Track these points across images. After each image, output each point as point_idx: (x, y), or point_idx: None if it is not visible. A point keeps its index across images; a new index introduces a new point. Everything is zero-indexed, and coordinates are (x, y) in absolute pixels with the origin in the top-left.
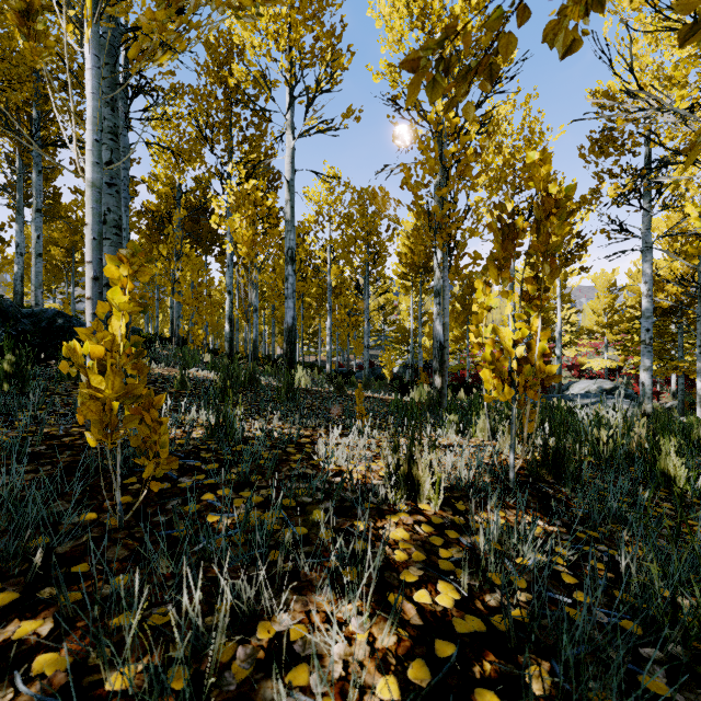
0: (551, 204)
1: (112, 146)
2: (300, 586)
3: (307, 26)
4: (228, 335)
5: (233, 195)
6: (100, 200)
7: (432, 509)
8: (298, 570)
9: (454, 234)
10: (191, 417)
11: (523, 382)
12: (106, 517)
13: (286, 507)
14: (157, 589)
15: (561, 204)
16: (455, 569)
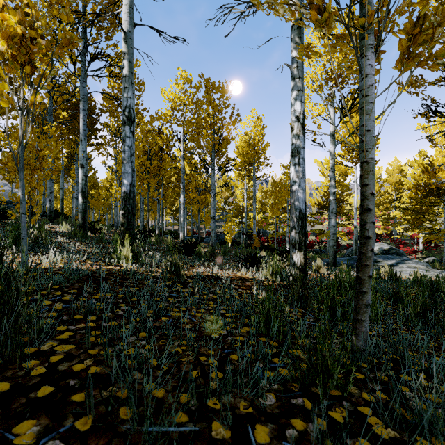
0: None
1: None
2: None
3: None
4: (81, 206)
5: None
6: None
7: None
8: None
9: None
10: None
11: None
12: None
13: None
14: None
15: None
16: None
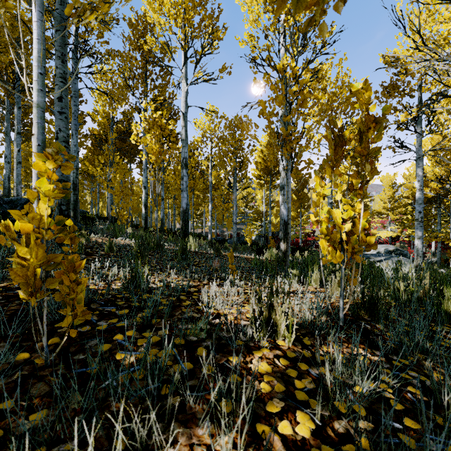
0: (371, 120)
1: (62, 86)
2: (186, 419)
3: (195, 10)
4: (144, 215)
5: (146, 121)
6: (43, 117)
7: (286, 345)
8: (185, 402)
9: (294, 147)
10: (113, 273)
11: (350, 249)
12: (37, 356)
13: (177, 345)
14: (65, 428)
15: (379, 119)
16: (308, 399)
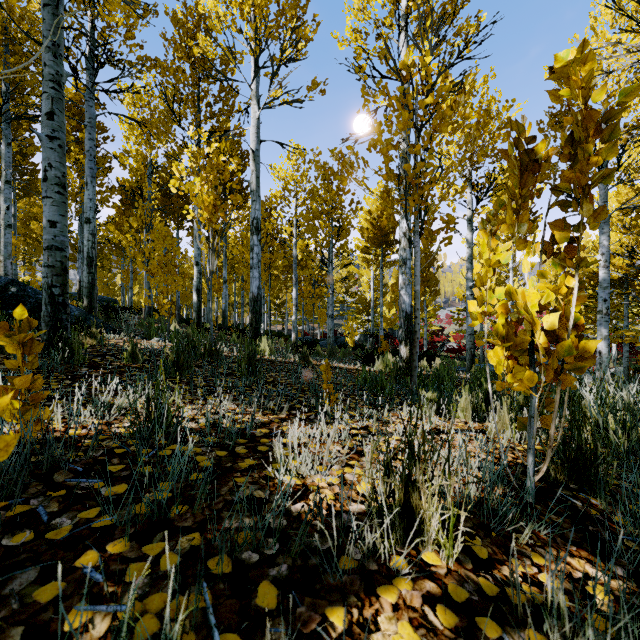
0: (596, 117)
1: (53, 95)
2: None
3: None
4: (196, 305)
5: (193, 157)
6: None
7: (442, 562)
8: None
9: (426, 197)
10: (121, 403)
11: (554, 365)
12: None
13: (215, 576)
14: None
15: (614, 115)
16: None
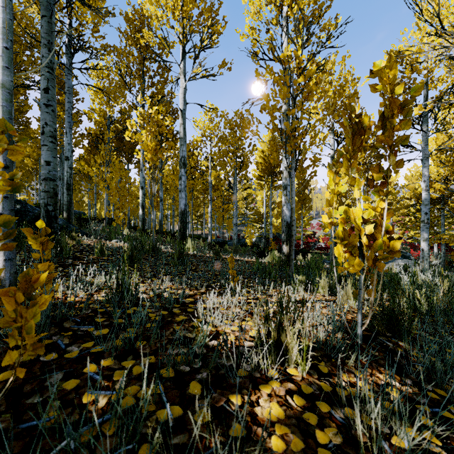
0: (398, 103)
1: (48, 76)
2: None
3: (194, 2)
4: (141, 217)
5: (141, 116)
6: (10, 100)
7: (299, 374)
8: None
9: (299, 144)
10: (98, 281)
11: (372, 256)
12: None
13: (164, 378)
14: None
15: (408, 102)
16: None
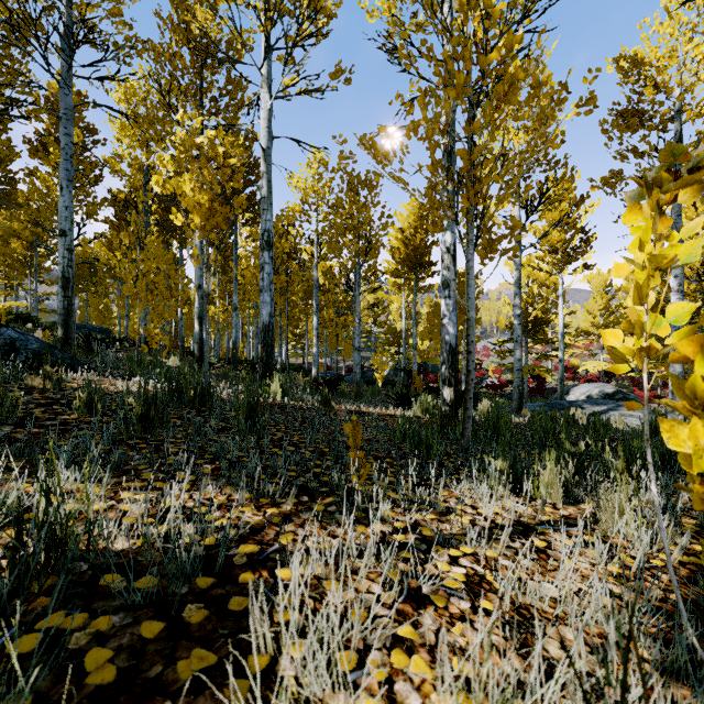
0: None
1: None
2: None
3: None
4: (197, 336)
5: (180, 144)
6: None
7: None
8: None
9: (484, 194)
10: (10, 501)
11: None
12: None
13: None
14: None
15: None
16: None
